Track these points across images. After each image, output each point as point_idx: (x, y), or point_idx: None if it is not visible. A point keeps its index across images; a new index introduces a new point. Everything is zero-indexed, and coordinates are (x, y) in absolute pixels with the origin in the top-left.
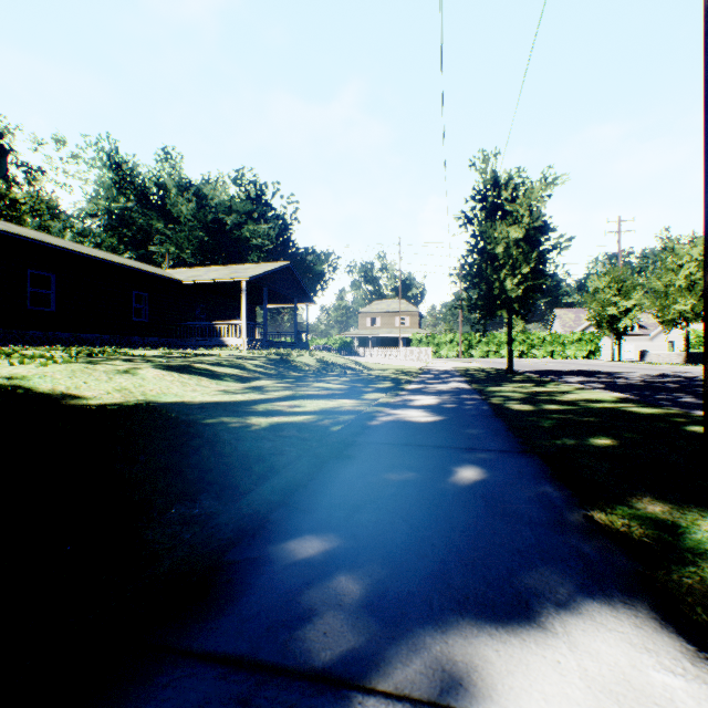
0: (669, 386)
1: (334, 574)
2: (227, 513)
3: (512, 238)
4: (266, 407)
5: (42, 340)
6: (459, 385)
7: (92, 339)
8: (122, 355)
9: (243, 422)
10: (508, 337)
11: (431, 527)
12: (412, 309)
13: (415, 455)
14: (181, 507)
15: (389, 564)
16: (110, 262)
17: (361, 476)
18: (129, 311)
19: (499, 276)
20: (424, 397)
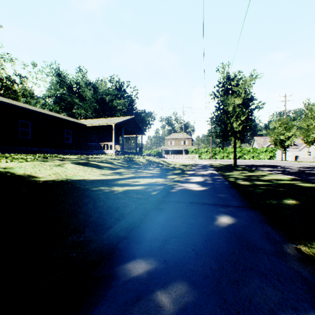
0: (313, 172)
1: (153, 289)
2: (95, 243)
3: (236, 103)
4: (121, 182)
5: (25, 151)
6: (212, 172)
7: (47, 150)
8: (58, 158)
9: (111, 189)
10: (234, 149)
11: (209, 254)
12: (188, 137)
13: (195, 208)
14: (74, 236)
15: (186, 282)
16: (54, 117)
17: (167, 220)
18: (63, 138)
19: (230, 121)
20: (196, 177)
